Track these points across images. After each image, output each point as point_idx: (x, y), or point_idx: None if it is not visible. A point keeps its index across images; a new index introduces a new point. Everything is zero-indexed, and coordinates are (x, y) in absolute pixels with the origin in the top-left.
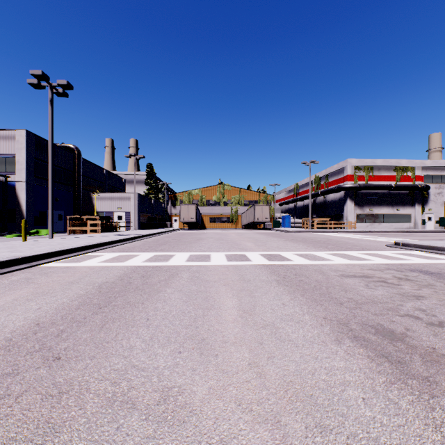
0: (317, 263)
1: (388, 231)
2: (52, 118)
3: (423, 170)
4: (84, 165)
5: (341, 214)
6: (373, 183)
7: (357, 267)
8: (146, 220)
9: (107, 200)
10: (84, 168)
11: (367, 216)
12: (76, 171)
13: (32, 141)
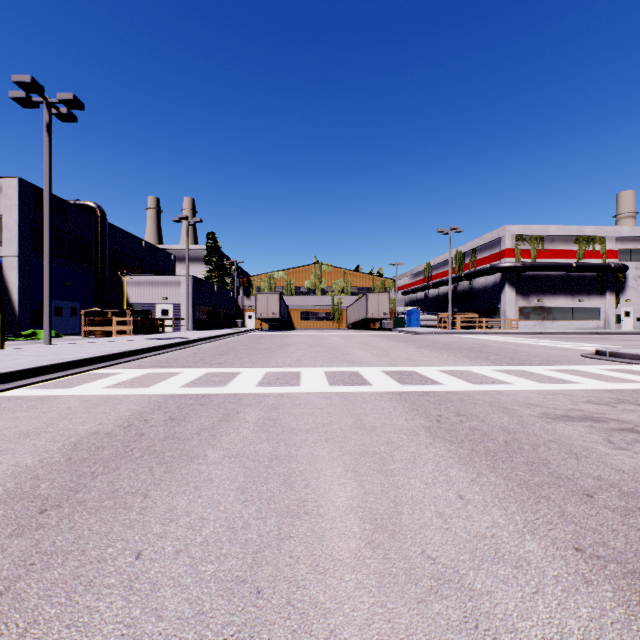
0: (487, 390)
1: (568, 332)
2: (50, 154)
3: (617, 242)
4: (111, 234)
5: (496, 307)
6: (544, 261)
7: (561, 397)
8: (205, 315)
9: (146, 286)
10: (111, 238)
11: (535, 310)
12: (99, 242)
13: (28, 195)
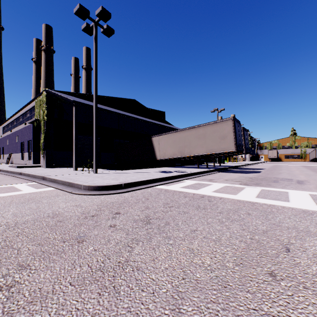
0: (313, 165)
1: None
2: None
3: None
4: None
5: None
6: None
7: None
8: (250, 157)
9: None
10: None
11: None
12: None
13: None
